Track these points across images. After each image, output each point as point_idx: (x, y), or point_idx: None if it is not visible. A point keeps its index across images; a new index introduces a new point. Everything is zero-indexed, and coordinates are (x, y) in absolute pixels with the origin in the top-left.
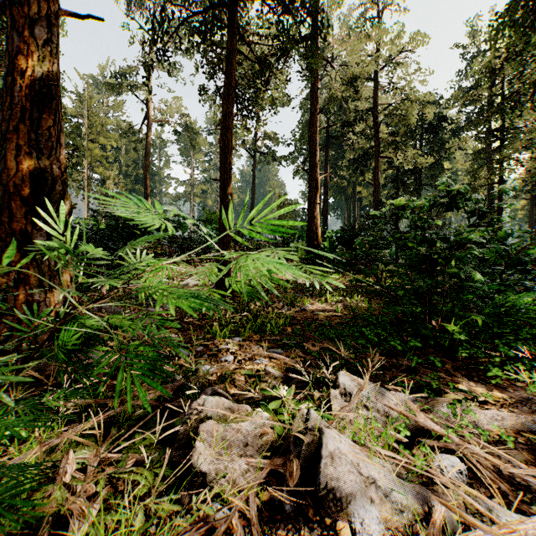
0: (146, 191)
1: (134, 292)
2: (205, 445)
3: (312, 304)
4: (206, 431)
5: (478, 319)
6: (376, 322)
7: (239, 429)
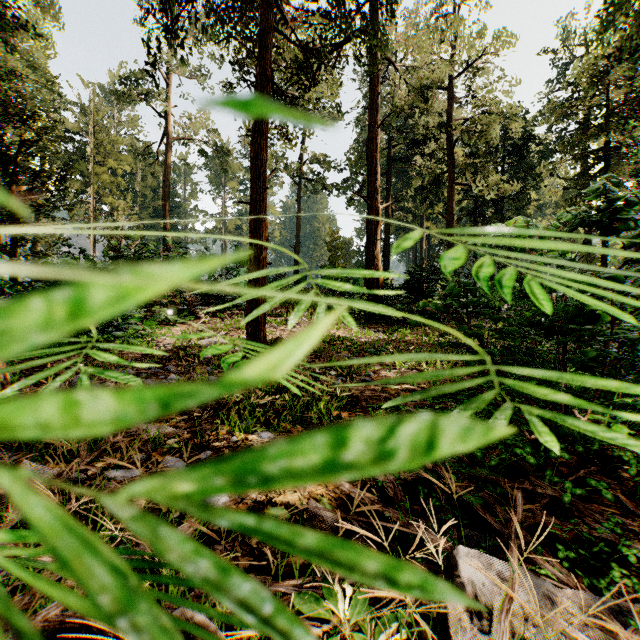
0: (166, 225)
1: (134, 355)
2: None
3: (376, 372)
4: None
5: None
6: None
7: None
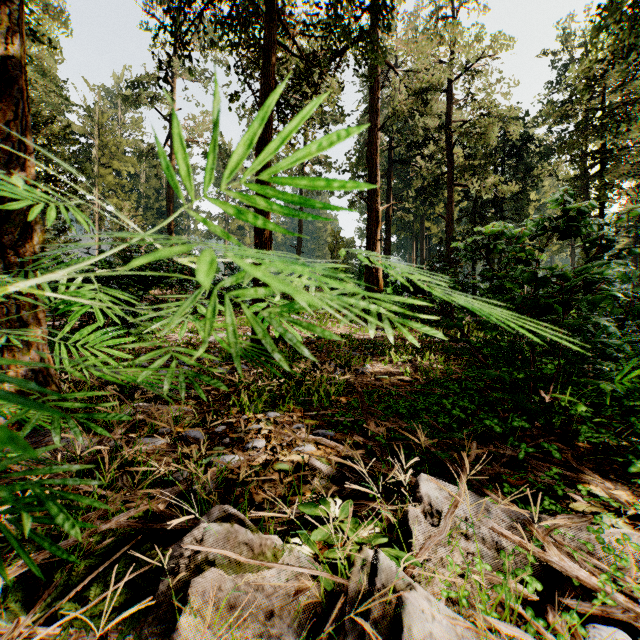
0: (170, 226)
1: (146, 350)
2: (200, 617)
3: (373, 365)
4: (201, 593)
5: (605, 388)
6: (459, 391)
7: (260, 579)
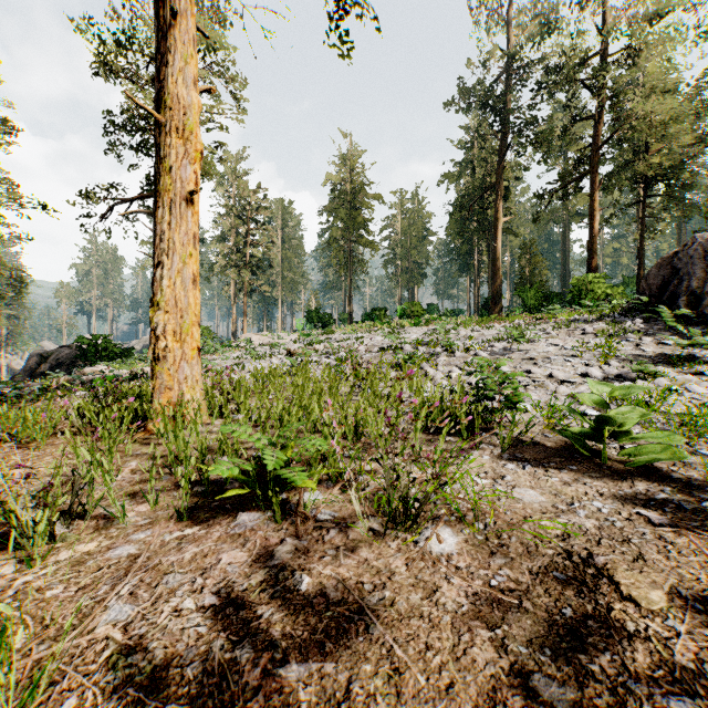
0: (565, 267)
1: None
2: None
3: None
4: None
5: None
6: None
7: None
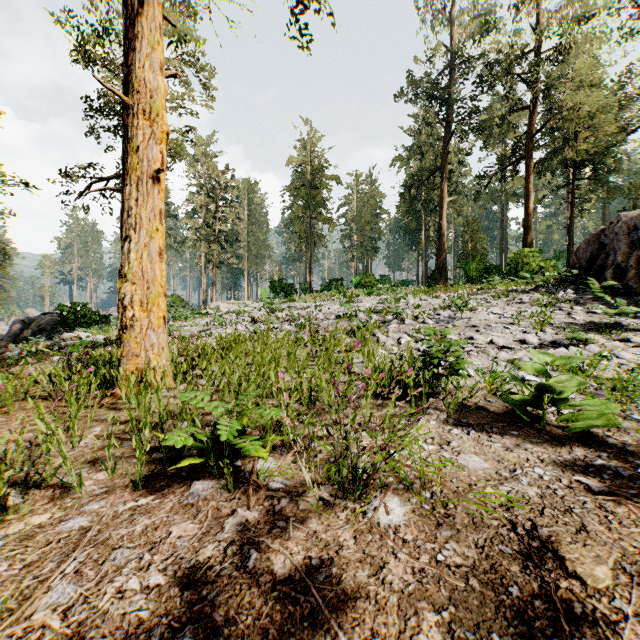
0: (503, 242)
1: None
2: None
3: None
4: None
5: None
6: None
7: None
